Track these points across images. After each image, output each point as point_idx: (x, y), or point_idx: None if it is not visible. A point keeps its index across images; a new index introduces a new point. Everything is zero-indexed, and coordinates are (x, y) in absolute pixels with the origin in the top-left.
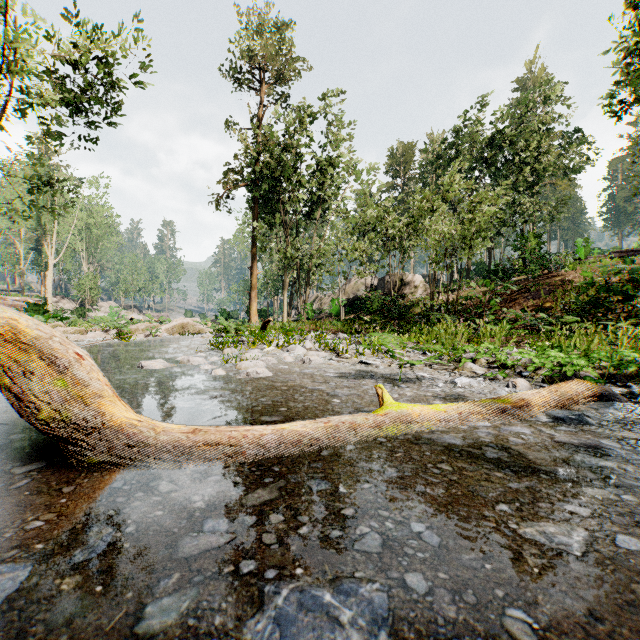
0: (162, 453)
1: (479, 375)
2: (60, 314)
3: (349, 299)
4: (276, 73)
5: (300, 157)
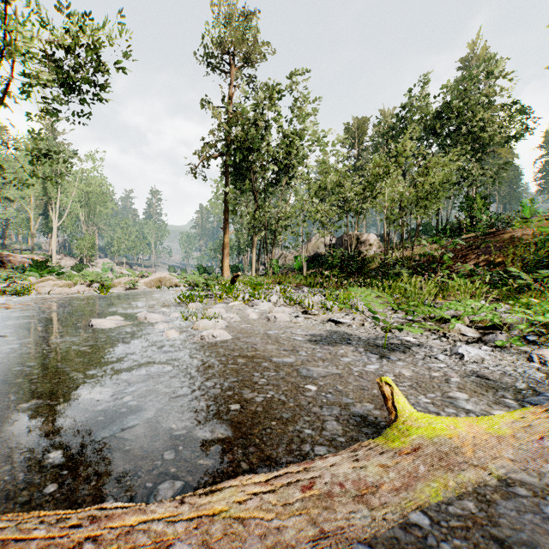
0: None
1: (474, 339)
2: (57, 269)
3: (310, 256)
4: (245, 56)
5: (267, 130)
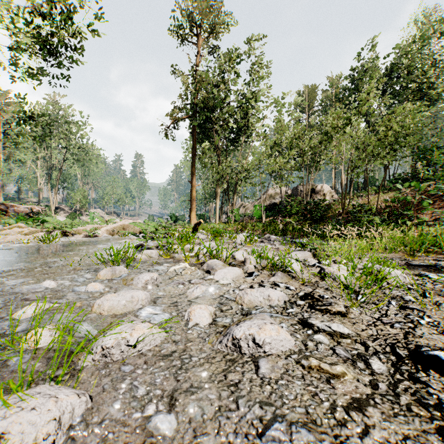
0: None
1: None
2: (42, 217)
3: (267, 205)
4: (210, 27)
5: (229, 91)
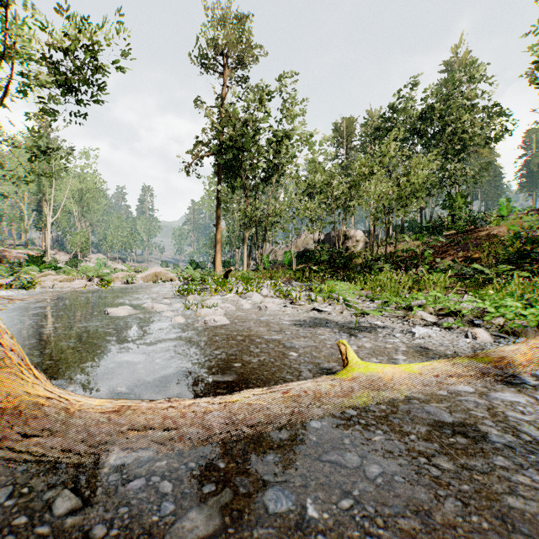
0: (84, 433)
1: (431, 323)
2: (54, 264)
3: (300, 251)
4: (237, 58)
5: (258, 130)
